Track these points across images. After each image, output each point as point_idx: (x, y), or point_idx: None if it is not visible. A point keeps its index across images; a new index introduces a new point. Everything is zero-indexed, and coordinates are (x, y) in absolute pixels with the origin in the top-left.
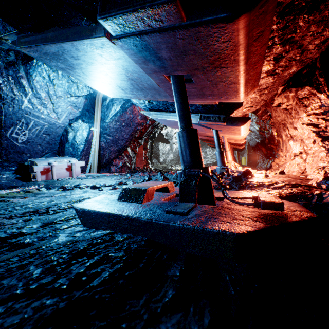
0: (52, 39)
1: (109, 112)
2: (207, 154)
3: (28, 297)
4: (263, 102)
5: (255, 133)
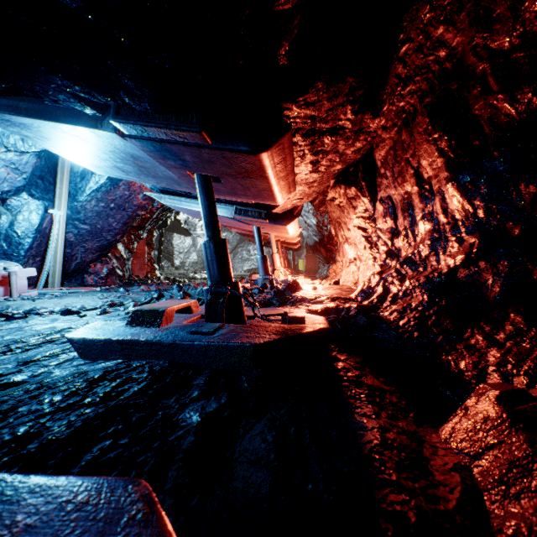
0: (27, 112)
1: (86, 184)
2: (252, 255)
3: (64, 411)
4: (316, 194)
5: (313, 228)
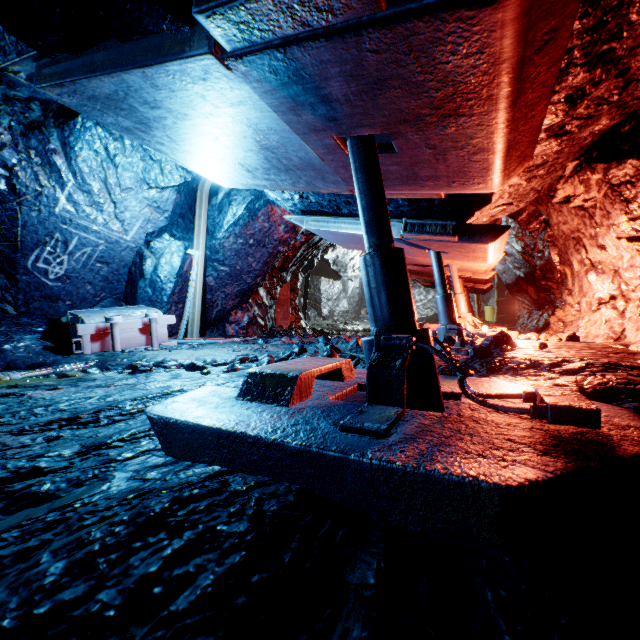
0: (103, 65)
1: (223, 218)
2: (416, 301)
3: None
4: (534, 194)
5: (514, 258)
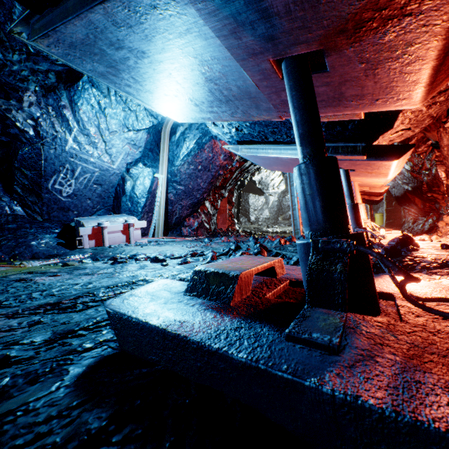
0: (73, 9)
1: (180, 150)
2: None
3: None
4: (429, 120)
5: (403, 175)
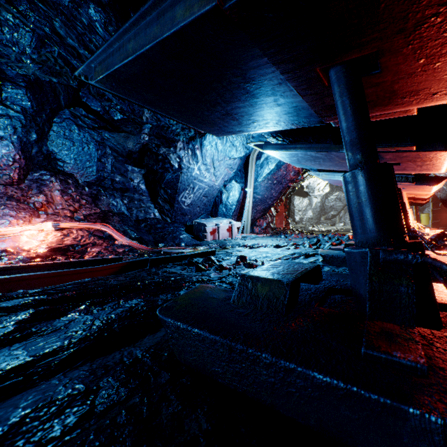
0: (300, 149)
1: (263, 171)
2: None
3: None
4: None
5: None
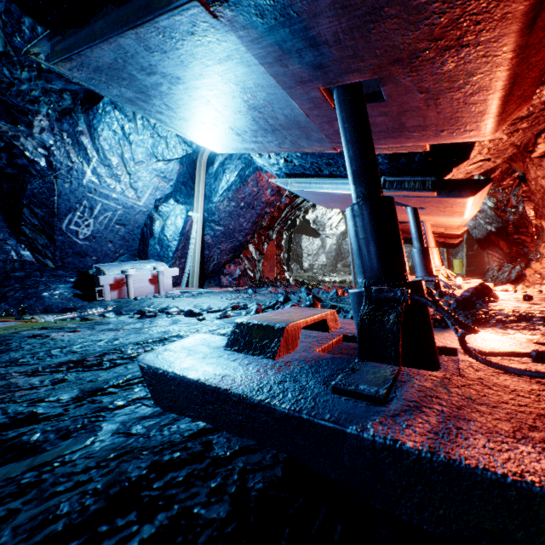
0: (101, 32)
1: (218, 184)
2: None
3: None
4: (513, 150)
5: (486, 214)
